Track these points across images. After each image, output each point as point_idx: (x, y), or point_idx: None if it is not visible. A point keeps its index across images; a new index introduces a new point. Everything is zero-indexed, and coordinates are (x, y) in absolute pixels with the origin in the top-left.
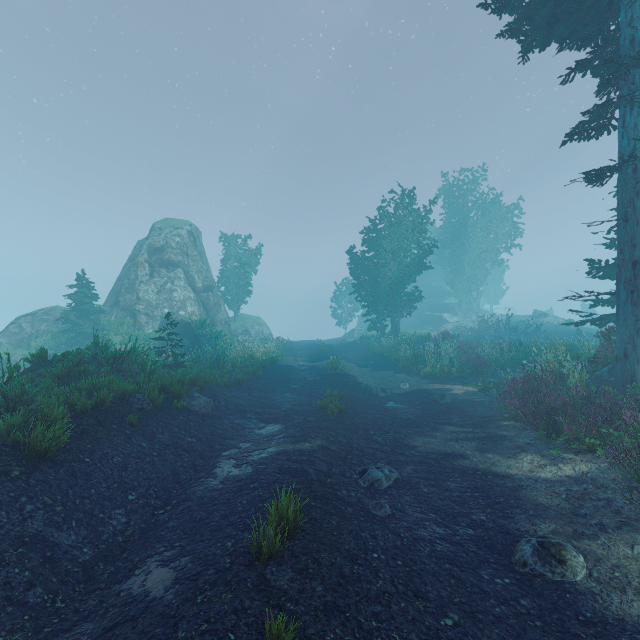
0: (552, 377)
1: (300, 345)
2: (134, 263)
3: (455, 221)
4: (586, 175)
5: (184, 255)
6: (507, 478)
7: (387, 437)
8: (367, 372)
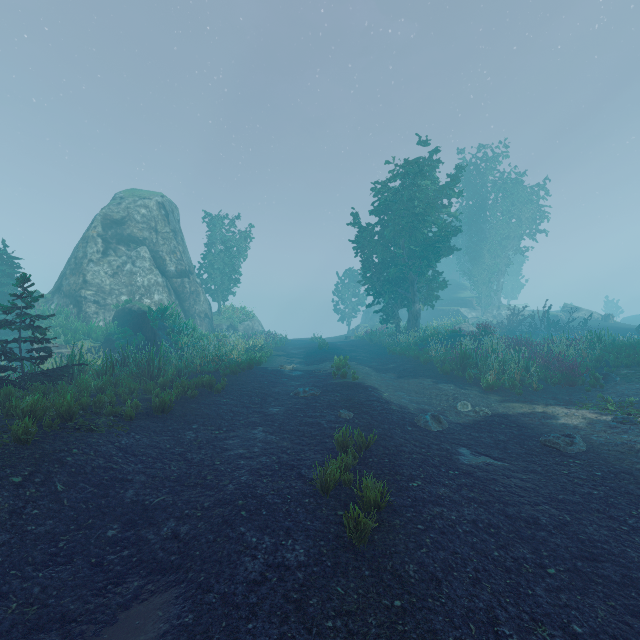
0: None
1: (297, 343)
2: (83, 238)
3: (473, 204)
4: None
5: (152, 231)
6: None
7: None
8: (391, 380)
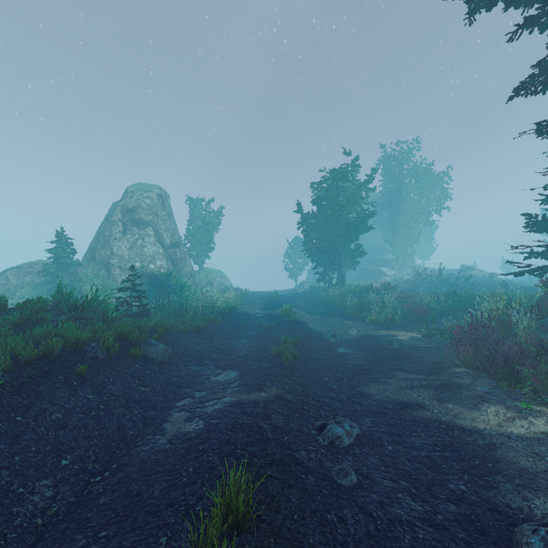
0: (498, 324)
1: (257, 295)
2: (109, 222)
3: (392, 187)
4: (538, 126)
5: (154, 215)
6: (476, 434)
7: (342, 384)
8: (317, 319)
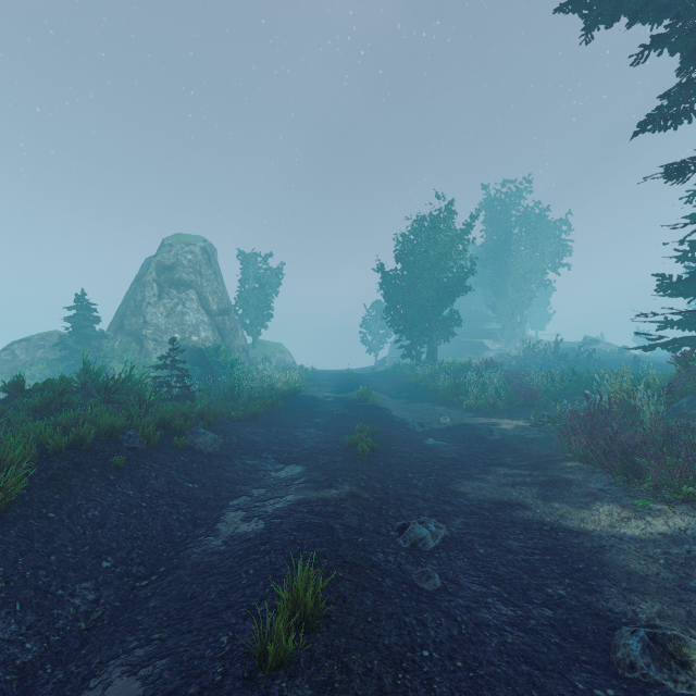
0: (621, 410)
1: (326, 375)
2: (141, 283)
3: (497, 238)
4: (666, 169)
5: (197, 274)
6: (583, 536)
7: (429, 481)
8: (402, 404)
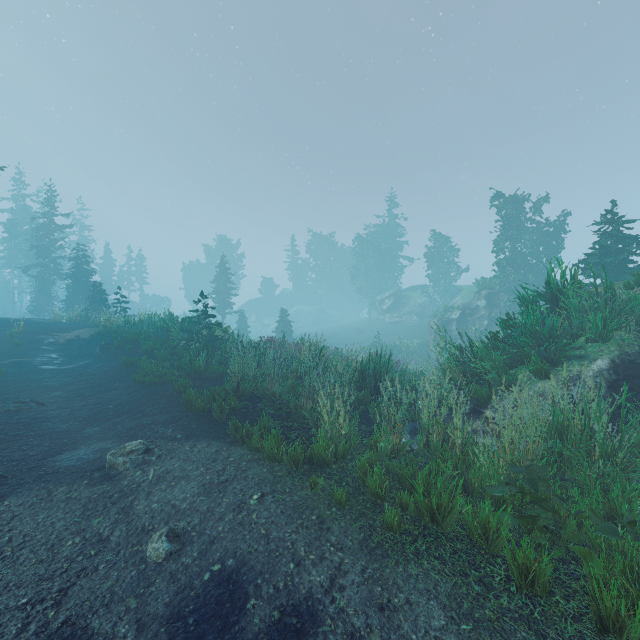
0: None
1: None
2: None
3: None
4: None
5: None
6: None
7: None
8: None
